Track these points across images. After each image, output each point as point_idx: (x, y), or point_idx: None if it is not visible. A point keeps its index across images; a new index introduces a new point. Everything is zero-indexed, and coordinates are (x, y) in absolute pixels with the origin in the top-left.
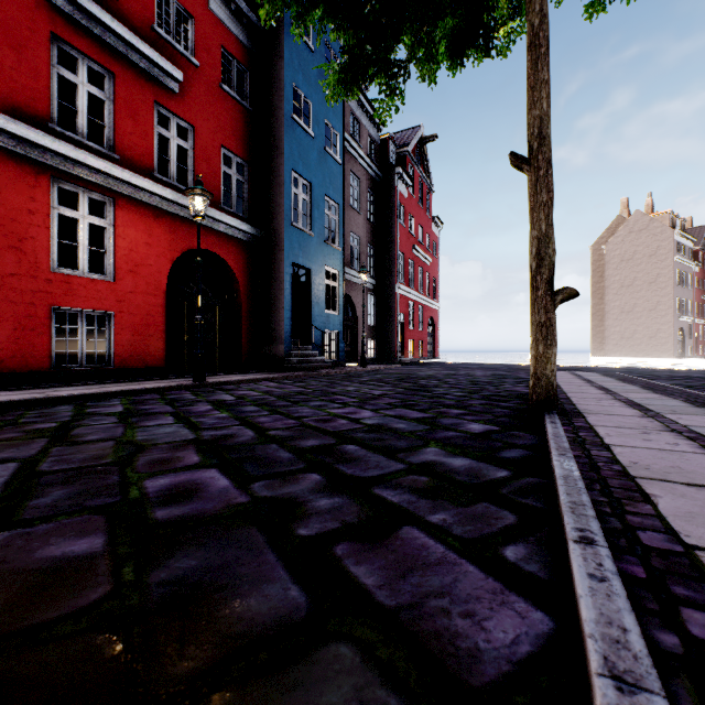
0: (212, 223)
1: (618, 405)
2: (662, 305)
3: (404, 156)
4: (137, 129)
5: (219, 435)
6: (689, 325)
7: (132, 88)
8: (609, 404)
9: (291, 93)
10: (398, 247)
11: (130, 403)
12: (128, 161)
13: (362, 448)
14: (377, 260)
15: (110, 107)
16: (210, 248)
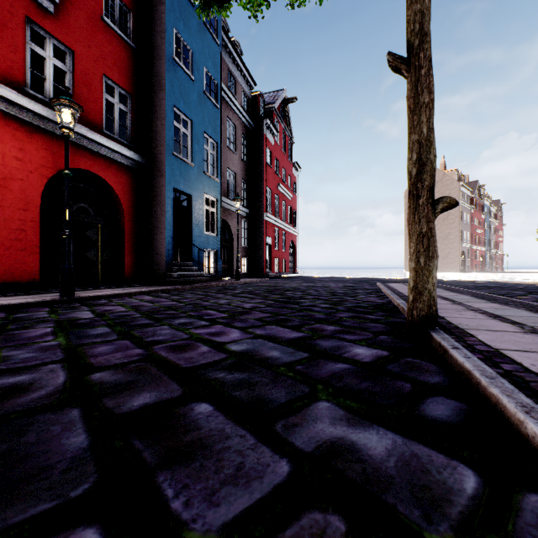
0: (92, 145)
1: (483, 318)
2: (451, 235)
3: (271, 112)
4: (4, 40)
5: (4, 388)
6: (468, 249)
7: None
8: (474, 316)
9: (172, 37)
10: (266, 183)
11: None
12: None
13: (219, 410)
14: (249, 193)
15: None
16: (91, 169)
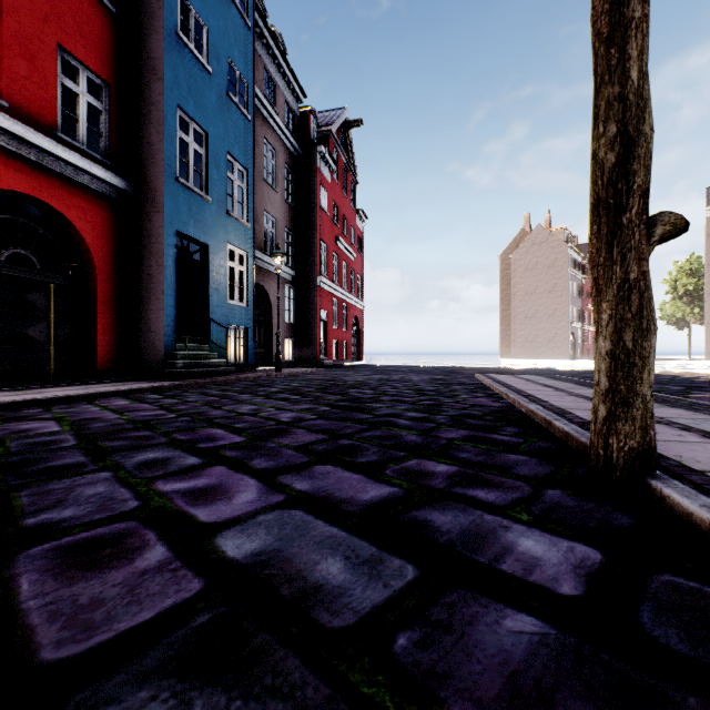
0: (37, 154)
1: (702, 440)
2: (559, 312)
3: (328, 137)
4: None
5: None
6: (578, 330)
7: None
8: (683, 438)
9: (176, 1)
10: (320, 235)
11: None
12: None
13: None
14: (296, 249)
15: None
16: (36, 193)
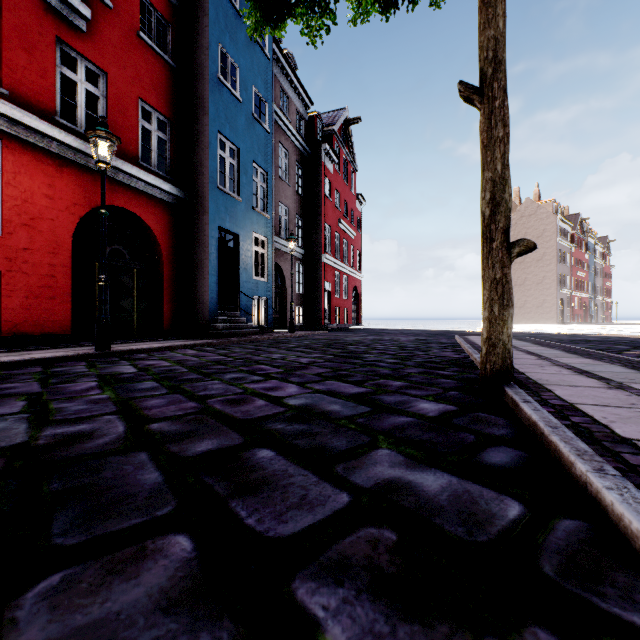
0: (128, 179)
1: (568, 373)
2: (547, 279)
3: (331, 135)
4: (32, 64)
5: (67, 435)
6: (567, 296)
7: (26, 16)
8: (558, 372)
9: (217, 52)
10: (325, 219)
11: None
12: (20, 98)
13: (281, 455)
14: (305, 231)
15: None
16: (127, 206)
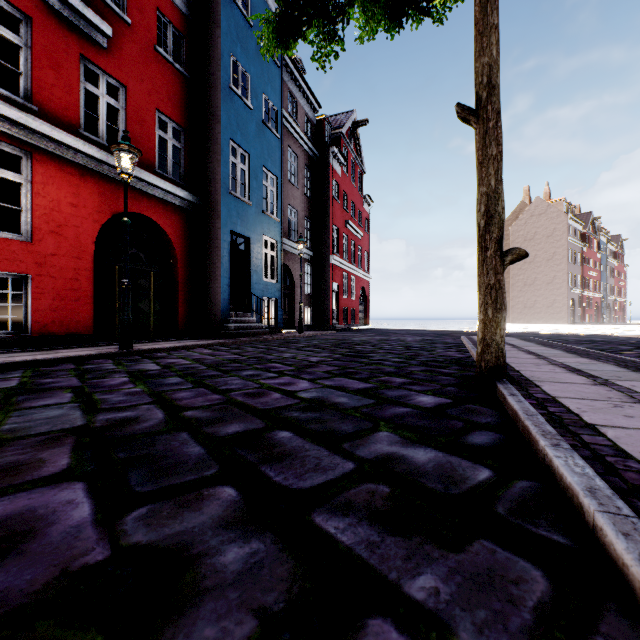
0: (145, 186)
1: (561, 371)
2: (558, 279)
3: (339, 138)
4: (59, 81)
5: (118, 419)
6: (578, 296)
7: (54, 37)
8: (551, 370)
9: (229, 63)
10: (333, 221)
11: (32, 376)
12: (49, 114)
13: (298, 436)
14: (313, 233)
15: (27, 54)
16: (144, 212)
